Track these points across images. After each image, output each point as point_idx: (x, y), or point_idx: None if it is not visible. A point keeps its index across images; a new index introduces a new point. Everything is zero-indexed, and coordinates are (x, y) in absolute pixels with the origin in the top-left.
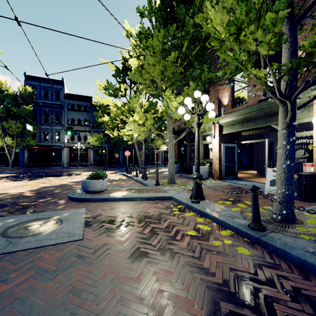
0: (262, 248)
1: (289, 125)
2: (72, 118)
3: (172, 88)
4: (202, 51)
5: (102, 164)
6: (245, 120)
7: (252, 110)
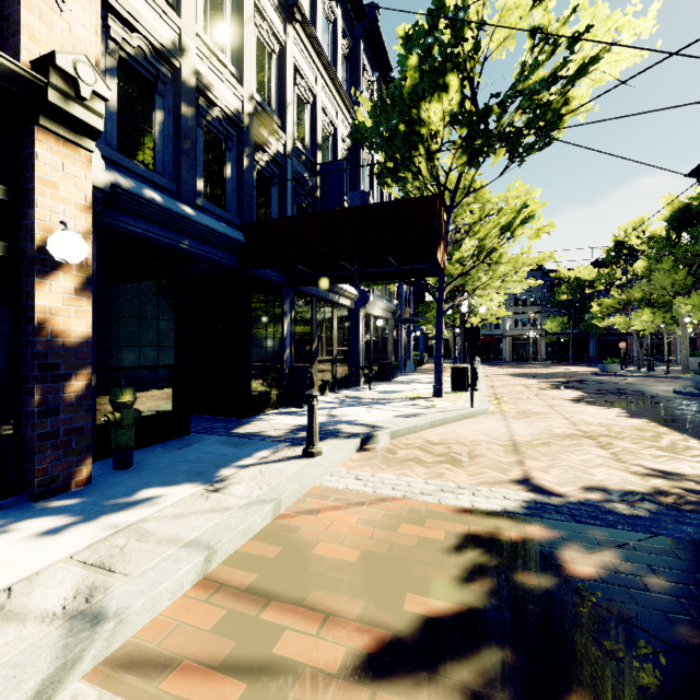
0: None
1: None
2: (515, 297)
3: (684, 291)
4: None
5: (560, 360)
6: None
7: None
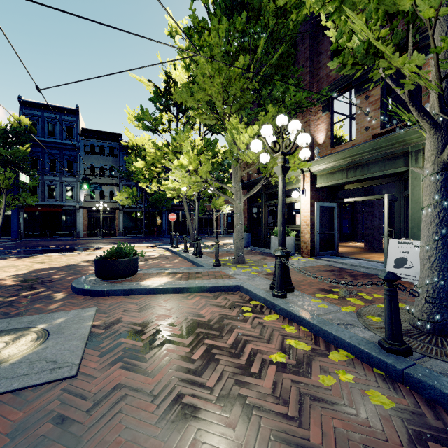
0: (413, 392)
1: (447, 166)
2: (92, 165)
3: (240, 115)
4: (286, 59)
5: (137, 233)
6: (351, 166)
7: (362, 151)
